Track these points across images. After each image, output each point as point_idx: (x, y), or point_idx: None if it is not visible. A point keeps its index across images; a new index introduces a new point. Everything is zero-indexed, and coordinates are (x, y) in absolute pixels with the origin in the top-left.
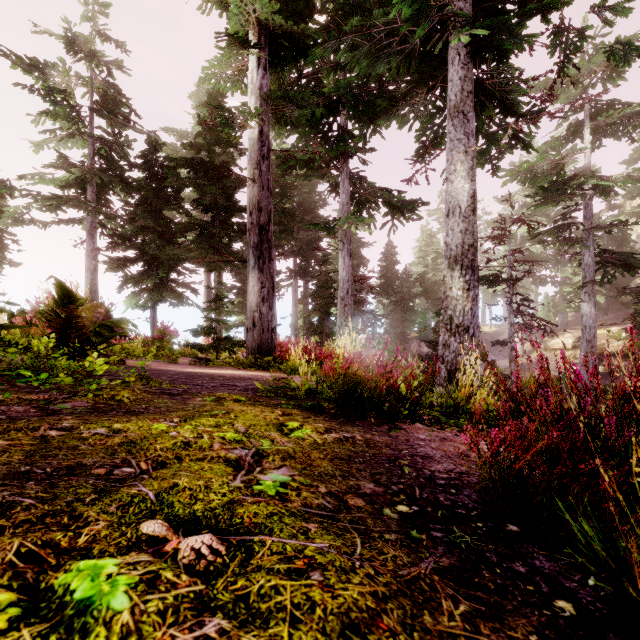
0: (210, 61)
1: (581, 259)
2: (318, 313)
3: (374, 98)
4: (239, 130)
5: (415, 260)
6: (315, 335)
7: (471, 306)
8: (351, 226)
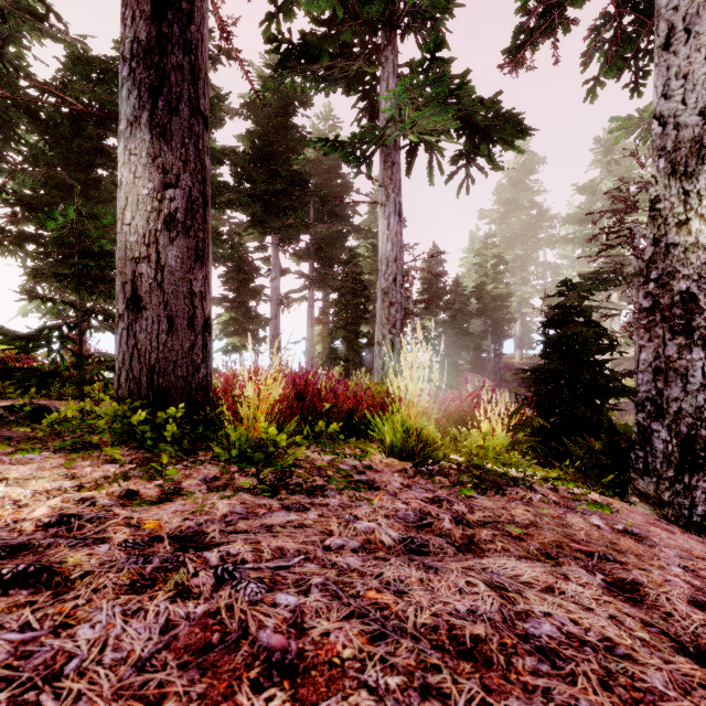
0: None
1: None
2: (342, 331)
3: None
4: None
5: (464, 273)
6: (338, 366)
7: None
8: (408, 132)
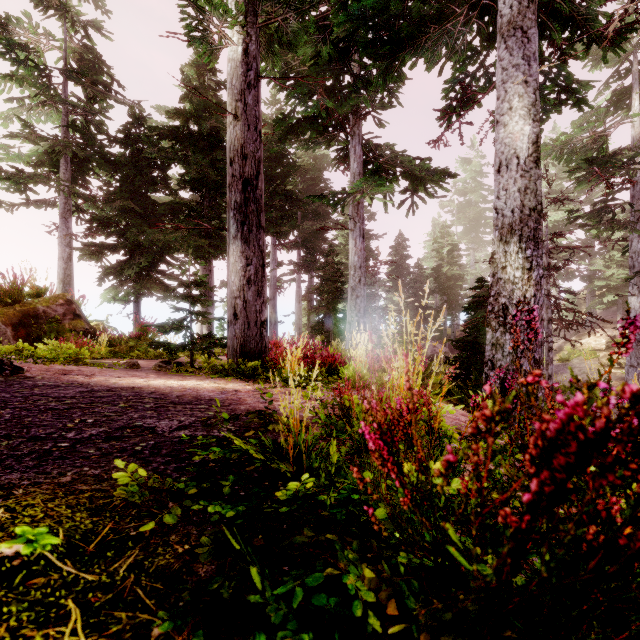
0: None
1: (626, 246)
2: (324, 309)
3: (395, 34)
4: (215, 46)
5: (427, 255)
6: (320, 334)
7: (534, 291)
8: (366, 196)
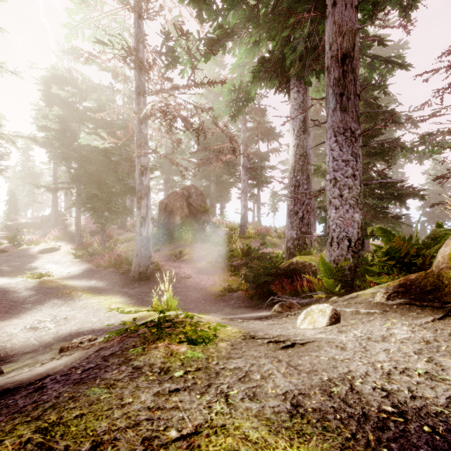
0: None
1: None
2: None
3: None
4: None
5: None
6: None
7: None
8: None
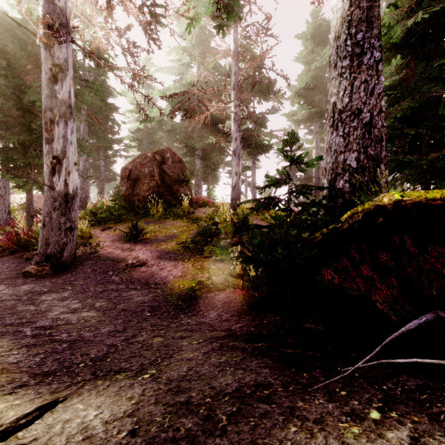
0: (304, 151)
1: None
2: None
3: None
4: None
5: None
6: None
7: None
8: None
